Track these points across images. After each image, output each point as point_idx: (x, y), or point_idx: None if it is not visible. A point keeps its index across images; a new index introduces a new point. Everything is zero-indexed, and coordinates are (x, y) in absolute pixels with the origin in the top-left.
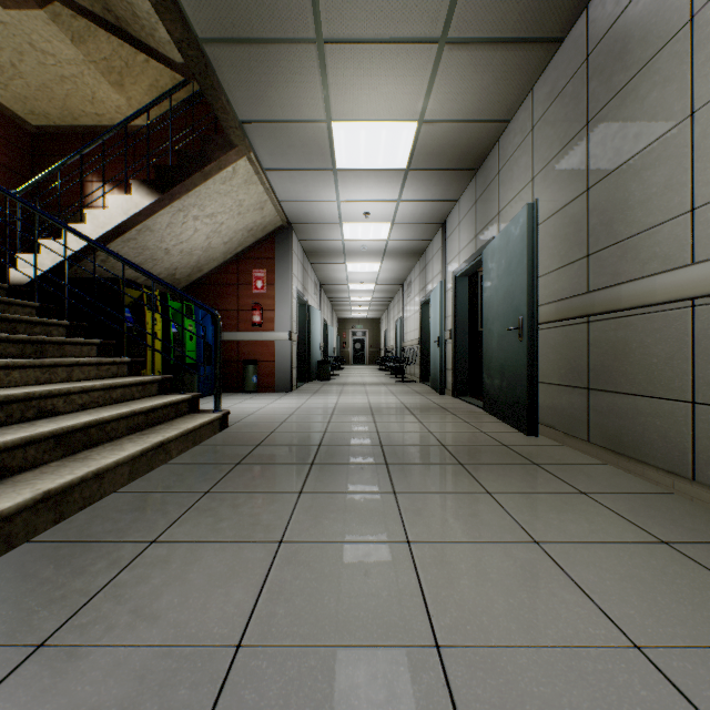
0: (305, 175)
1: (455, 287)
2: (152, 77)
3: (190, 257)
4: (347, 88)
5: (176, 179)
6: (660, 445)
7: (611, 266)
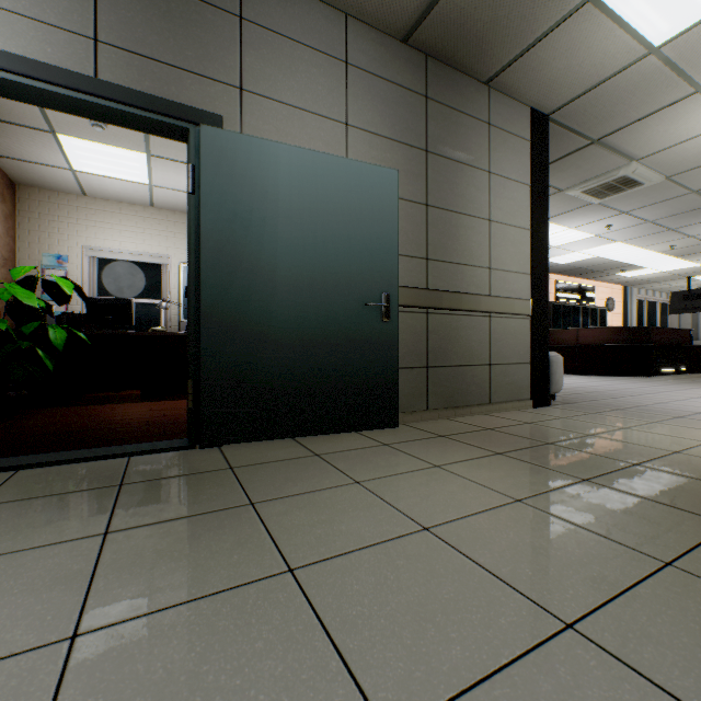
0: None
1: None
2: None
3: None
4: None
5: None
6: (476, 392)
7: (447, 277)
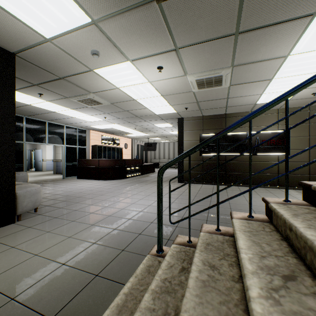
0: None
1: None
2: None
3: None
4: None
5: None
6: None
7: None
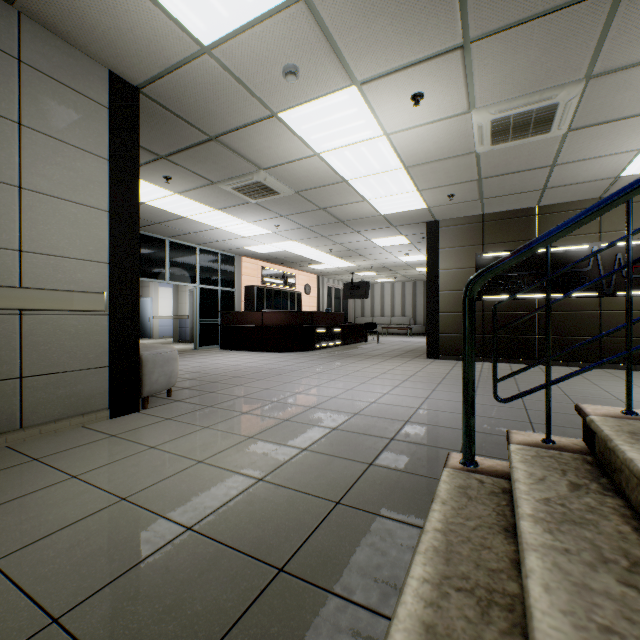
0: None
1: None
2: None
3: None
4: None
5: None
6: None
7: None
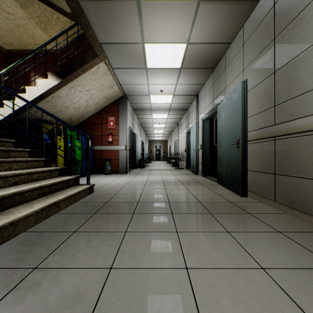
0: (132, 71)
1: (203, 125)
2: (61, 26)
3: (78, 111)
4: (152, 25)
5: (70, 71)
6: None
7: (289, 111)
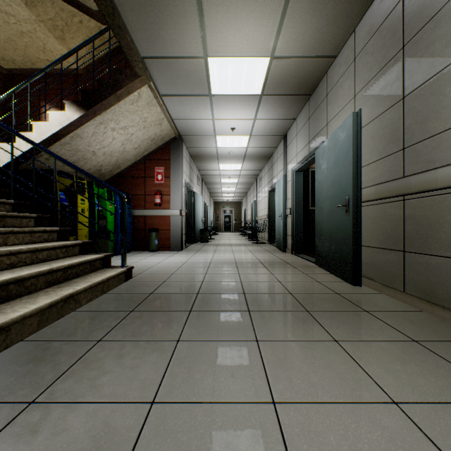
0: (190, 100)
1: (293, 179)
2: (85, 33)
3: (111, 158)
4: (219, 29)
5: (97, 99)
6: None
7: (426, 155)
